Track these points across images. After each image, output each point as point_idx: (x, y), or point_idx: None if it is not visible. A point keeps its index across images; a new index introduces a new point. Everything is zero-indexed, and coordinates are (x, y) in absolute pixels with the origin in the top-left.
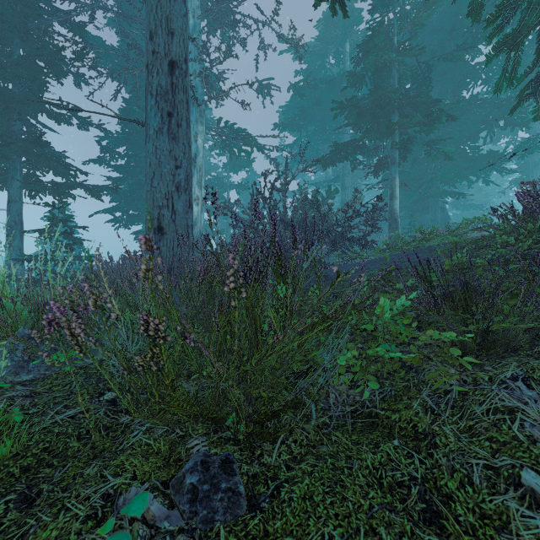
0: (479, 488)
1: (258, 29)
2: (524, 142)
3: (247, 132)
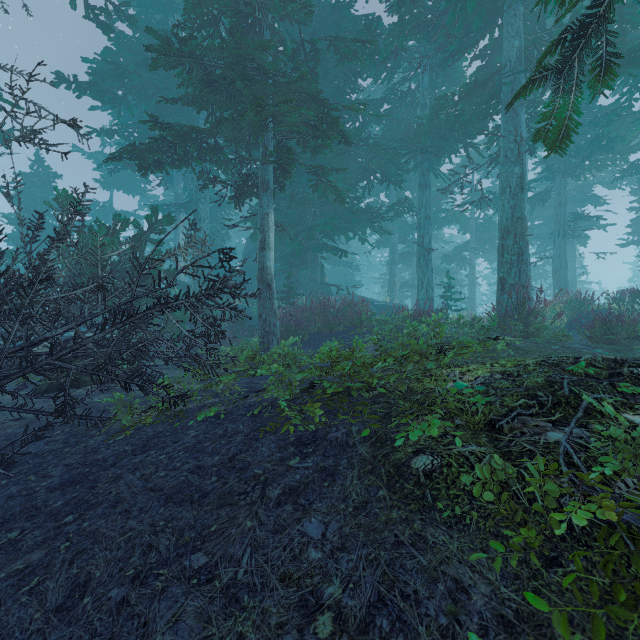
0: None
1: None
2: (395, 203)
3: None
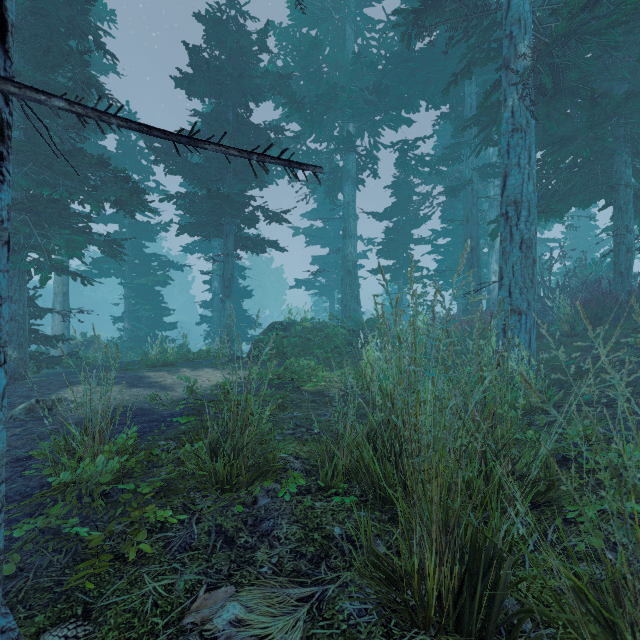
0: None
1: None
2: None
3: None
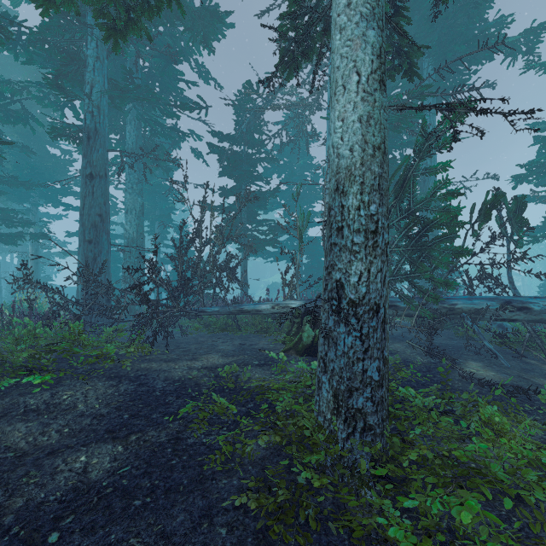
0: None
1: None
2: None
3: None
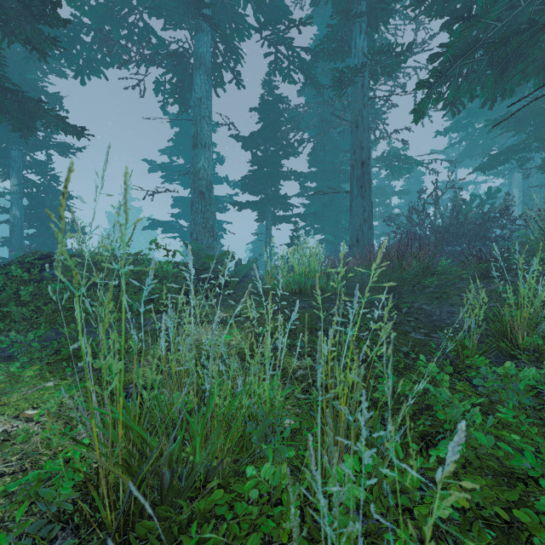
0: (450, 296)
1: (416, 74)
2: None
3: (407, 156)
